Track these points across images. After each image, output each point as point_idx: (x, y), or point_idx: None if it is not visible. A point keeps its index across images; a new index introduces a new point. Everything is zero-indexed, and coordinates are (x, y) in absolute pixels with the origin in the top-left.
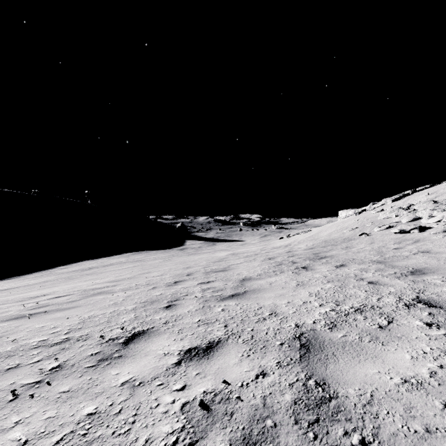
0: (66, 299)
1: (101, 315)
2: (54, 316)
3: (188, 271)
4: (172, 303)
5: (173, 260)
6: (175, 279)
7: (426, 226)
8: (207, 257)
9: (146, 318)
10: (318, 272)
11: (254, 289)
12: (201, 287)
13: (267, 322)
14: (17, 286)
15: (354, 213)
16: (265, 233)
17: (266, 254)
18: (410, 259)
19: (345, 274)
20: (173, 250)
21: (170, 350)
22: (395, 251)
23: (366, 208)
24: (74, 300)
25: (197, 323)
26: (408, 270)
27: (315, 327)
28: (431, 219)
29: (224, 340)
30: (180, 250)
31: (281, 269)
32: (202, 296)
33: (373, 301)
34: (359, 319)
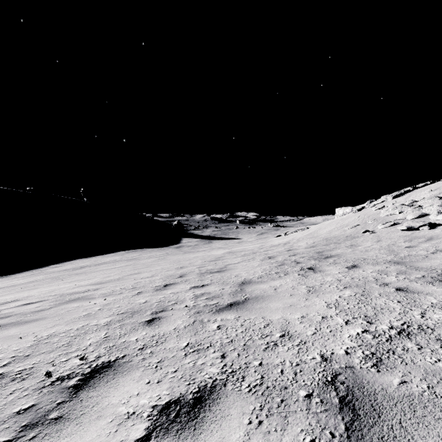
0: (35, 307)
1: (64, 333)
2: (6, 333)
3: (181, 271)
4: (156, 315)
5: (168, 258)
6: (166, 282)
7: (435, 223)
8: (203, 256)
9: (119, 340)
10: (329, 275)
11: (256, 296)
12: (194, 292)
13: (280, 350)
14: (2, 287)
15: (351, 211)
16: (262, 231)
17: (265, 253)
18: (432, 259)
19: (362, 278)
20: (169, 248)
21: (138, 405)
22: (408, 249)
23: (365, 205)
24: (42, 309)
25: (184, 349)
26: (438, 273)
27: (351, 361)
28: (441, 216)
29: (221, 385)
30: (175, 248)
31: (284, 270)
32: (194, 305)
33: (416, 317)
34: (411, 349)
